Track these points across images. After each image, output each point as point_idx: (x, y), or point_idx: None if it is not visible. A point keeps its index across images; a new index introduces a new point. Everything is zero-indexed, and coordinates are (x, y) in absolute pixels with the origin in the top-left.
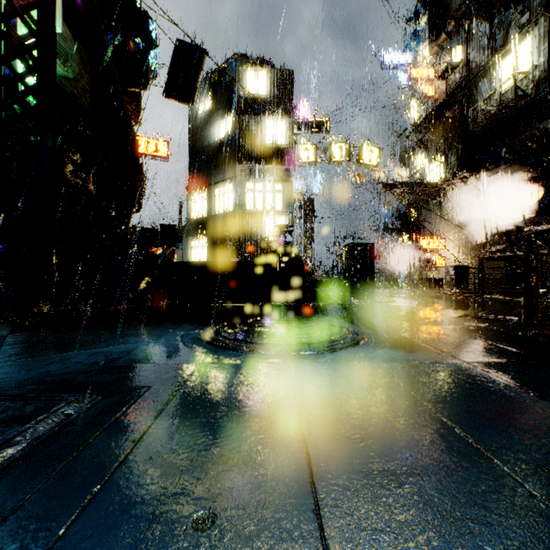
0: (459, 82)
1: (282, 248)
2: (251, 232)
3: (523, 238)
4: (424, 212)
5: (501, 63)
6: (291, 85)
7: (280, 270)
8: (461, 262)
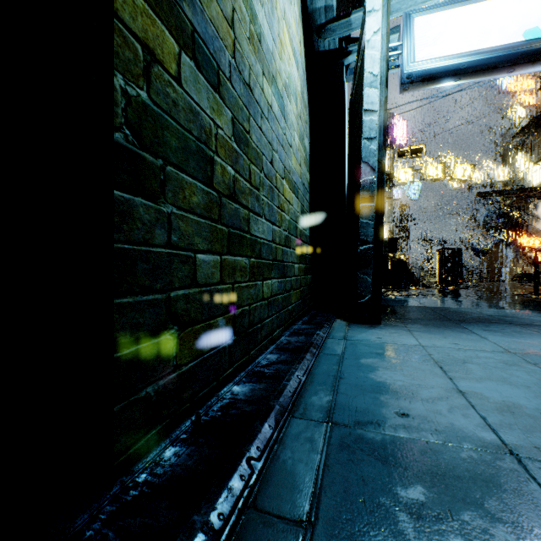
0: None
1: (391, 254)
2: None
3: None
4: (528, 211)
5: None
6: (392, 124)
7: (391, 268)
8: None
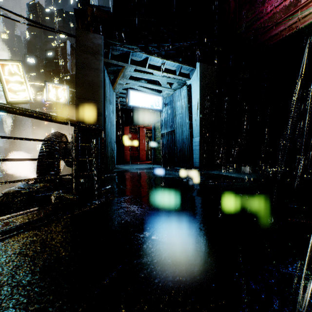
0: None
1: None
2: None
3: None
4: None
5: None
6: None
7: None
8: None
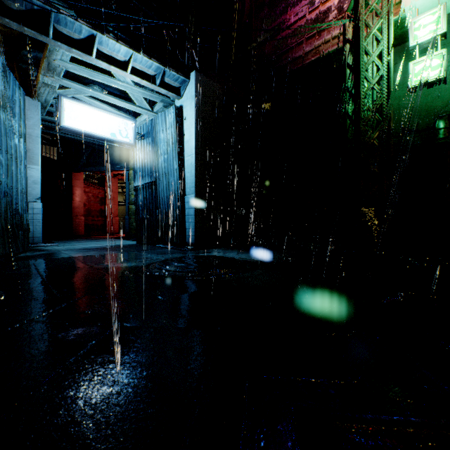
0: None
1: None
2: None
3: None
4: None
5: None
6: None
7: None
8: None
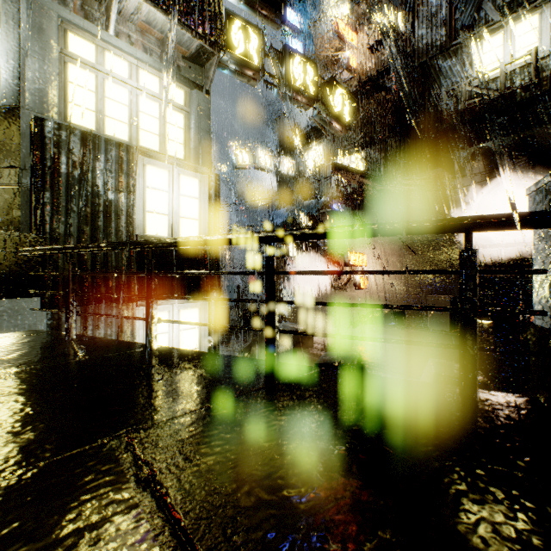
0: (397, 61)
1: None
2: (94, 202)
3: (503, 264)
4: (326, 218)
5: (482, 42)
6: None
7: None
8: (391, 284)
